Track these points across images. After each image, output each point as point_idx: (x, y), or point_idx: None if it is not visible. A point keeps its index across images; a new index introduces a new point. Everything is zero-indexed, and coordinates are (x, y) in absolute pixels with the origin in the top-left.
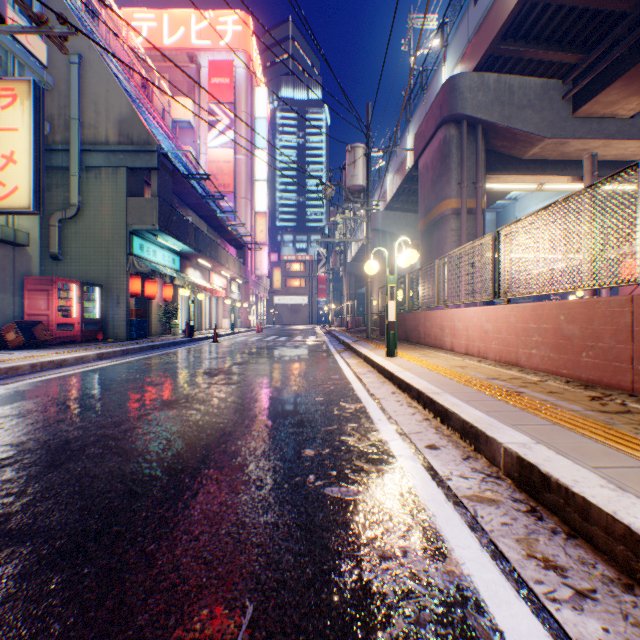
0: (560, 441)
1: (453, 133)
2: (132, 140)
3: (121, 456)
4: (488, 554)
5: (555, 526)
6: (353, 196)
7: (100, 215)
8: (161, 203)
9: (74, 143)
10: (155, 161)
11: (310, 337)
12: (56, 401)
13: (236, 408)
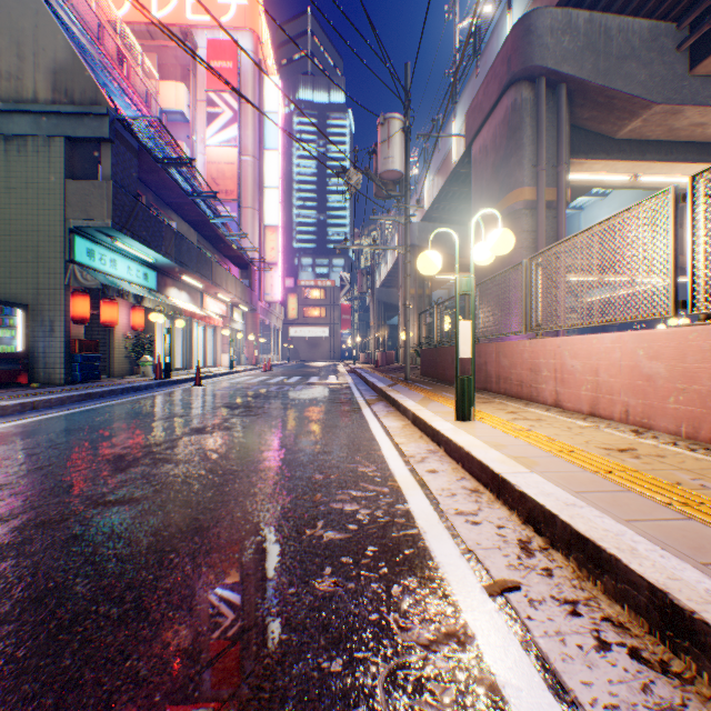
0: None
1: (526, 96)
2: (72, 98)
3: None
4: None
5: None
6: (386, 189)
7: (25, 205)
8: (116, 190)
9: None
10: (106, 129)
11: (329, 377)
12: None
13: (5, 689)
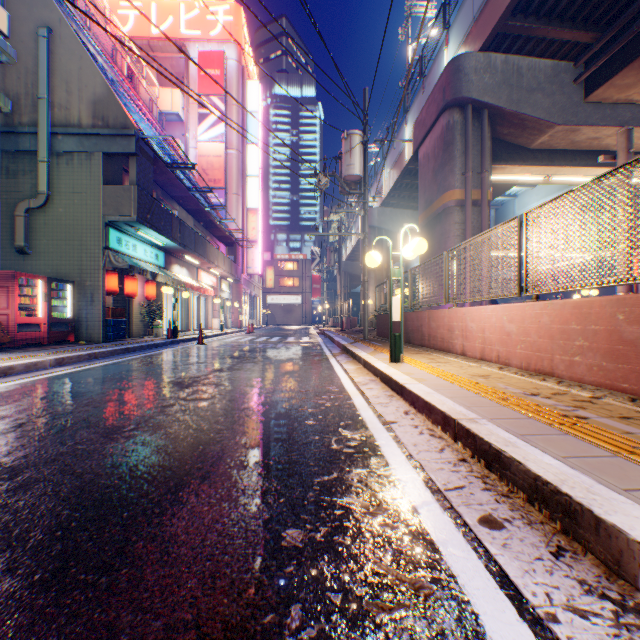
0: None
1: (457, 118)
2: (108, 123)
3: None
4: None
5: None
6: (349, 187)
7: (72, 205)
8: (140, 192)
9: (42, 125)
10: (133, 146)
11: (303, 338)
12: None
13: (198, 440)
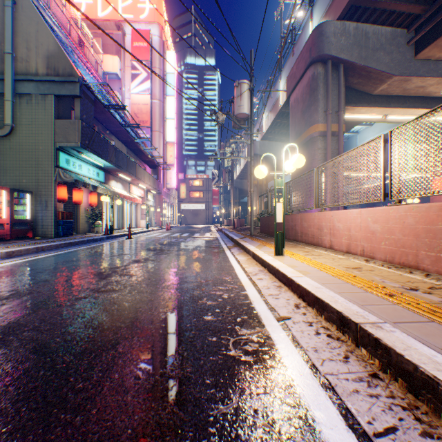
0: None
1: (320, 71)
2: (58, 72)
3: None
4: None
5: None
6: (239, 123)
7: (31, 134)
8: (83, 125)
9: (8, 73)
10: (77, 90)
11: (206, 234)
12: None
13: (92, 344)
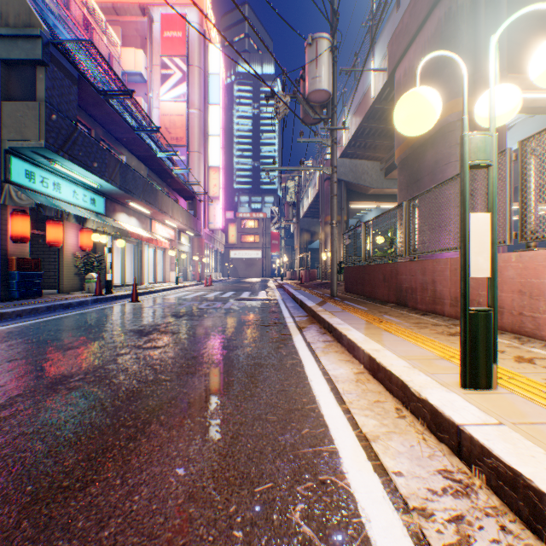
0: None
1: (462, 2)
2: (7, 21)
3: None
4: None
5: None
6: (313, 113)
7: None
8: (50, 111)
9: None
10: (39, 51)
11: (260, 293)
12: None
13: None
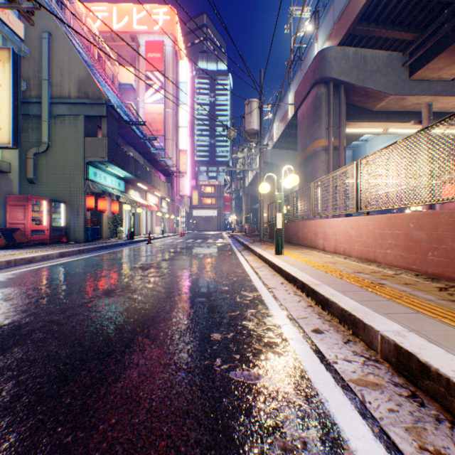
0: (427, 329)
1: (323, 91)
2: (88, 95)
3: (60, 340)
4: (382, 446)
5: (438, 413)
6: (250, 137)
7: (64, 150)
8: (109, 142)
9: (45, 97)
10: (105, 111)
11: (218, 240)
12: (19, 291)
13: (160, 296)
